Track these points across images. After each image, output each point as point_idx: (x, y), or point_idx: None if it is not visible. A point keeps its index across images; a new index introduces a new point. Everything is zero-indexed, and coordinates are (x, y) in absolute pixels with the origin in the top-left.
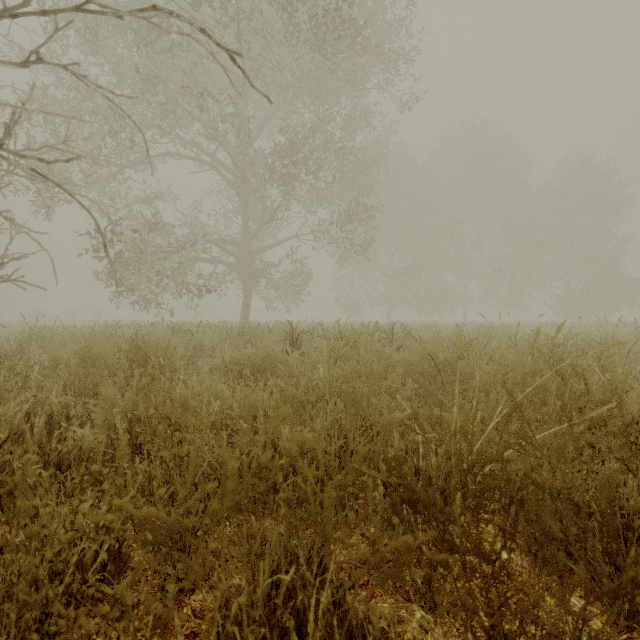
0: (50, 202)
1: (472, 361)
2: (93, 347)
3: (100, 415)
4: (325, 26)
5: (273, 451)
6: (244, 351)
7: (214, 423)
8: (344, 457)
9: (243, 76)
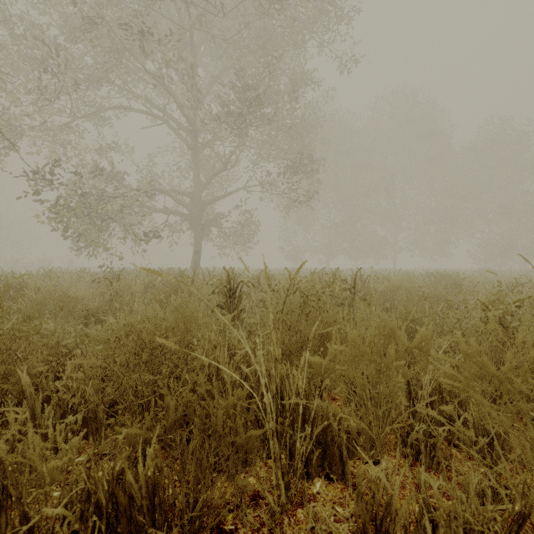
0: None
1: None
2: None
3: None
4: None
5: None
6: (146, 314)
7: None
8: None
9: (189, 22)
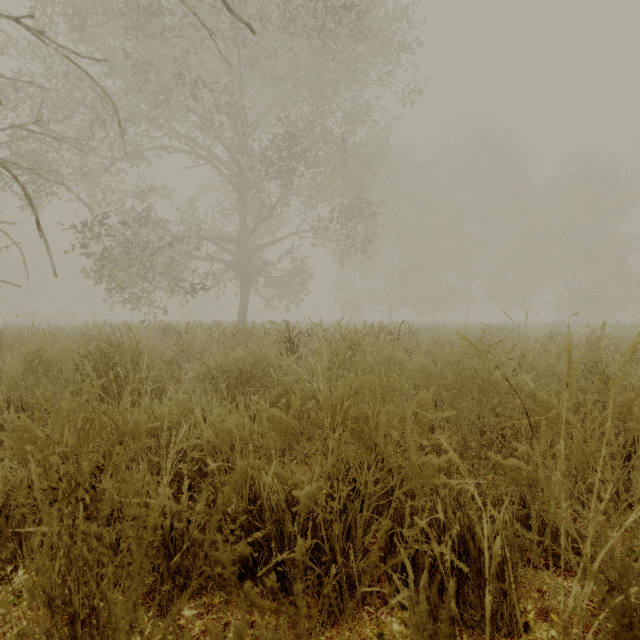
0: (37, 196)
1: (507, 370)
2: (45, 352)
3: (9, 452)
4: (325, 11)
5: (252, 502)
6: (232, 355)
7: (184, 450)
8: (351, 509)
9: (239, 64)
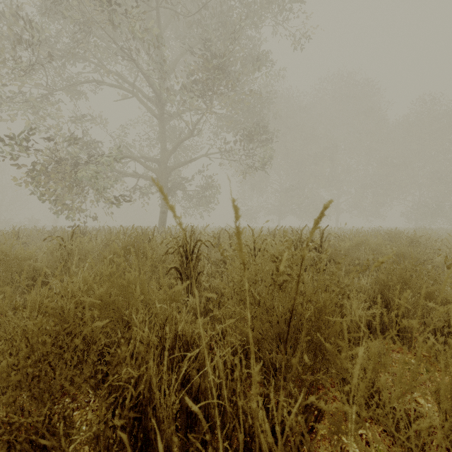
0: None
1: None
2: None
3: None
4: None
5: None
6: (67, 286)
7: None
8: None
9: None
